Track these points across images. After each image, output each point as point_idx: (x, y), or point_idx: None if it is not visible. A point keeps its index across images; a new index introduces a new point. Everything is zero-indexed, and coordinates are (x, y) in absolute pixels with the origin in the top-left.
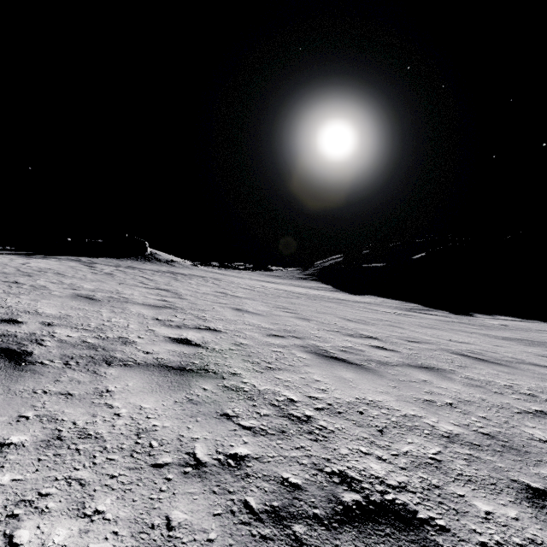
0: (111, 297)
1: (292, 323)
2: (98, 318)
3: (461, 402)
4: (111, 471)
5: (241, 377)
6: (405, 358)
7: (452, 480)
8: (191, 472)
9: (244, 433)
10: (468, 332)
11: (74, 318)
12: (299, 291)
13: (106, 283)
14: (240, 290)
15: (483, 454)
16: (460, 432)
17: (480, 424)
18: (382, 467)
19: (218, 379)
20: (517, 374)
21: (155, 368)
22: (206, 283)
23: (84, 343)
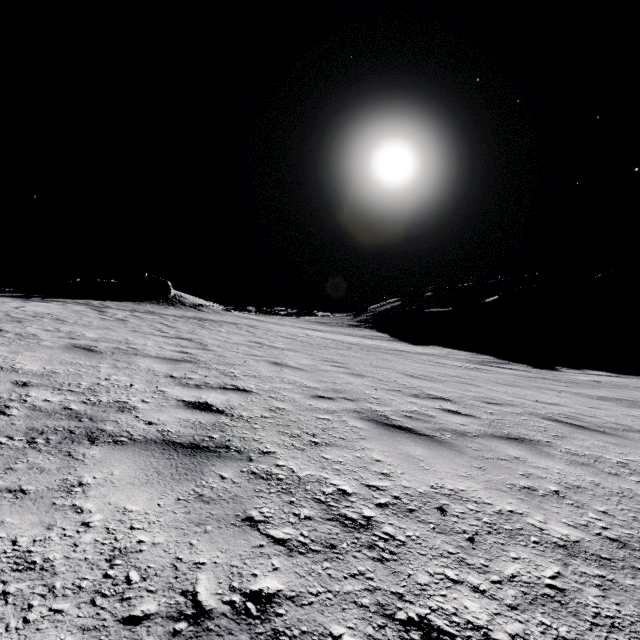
0: (117, 347)
1: (343, 380)
2: (94, 375)
3: (569, 488)
4: (51, 636)
5: (275, 457)
6: (487, 426)
7: (588, 627)
8: (186, 631)
9: (275, 551)
10: (556, 391)
11: (61, 375)
12: (350, 341)
13: (115, 331)
14: (280, 339)
15: (619, 575)
16: (579, 537)
17: (603, 523)
18: (482, 607)
19: (243, 462)
20: (629, 446)
21: (156, 446)
22: (239, 331)
23: (65, 410)
